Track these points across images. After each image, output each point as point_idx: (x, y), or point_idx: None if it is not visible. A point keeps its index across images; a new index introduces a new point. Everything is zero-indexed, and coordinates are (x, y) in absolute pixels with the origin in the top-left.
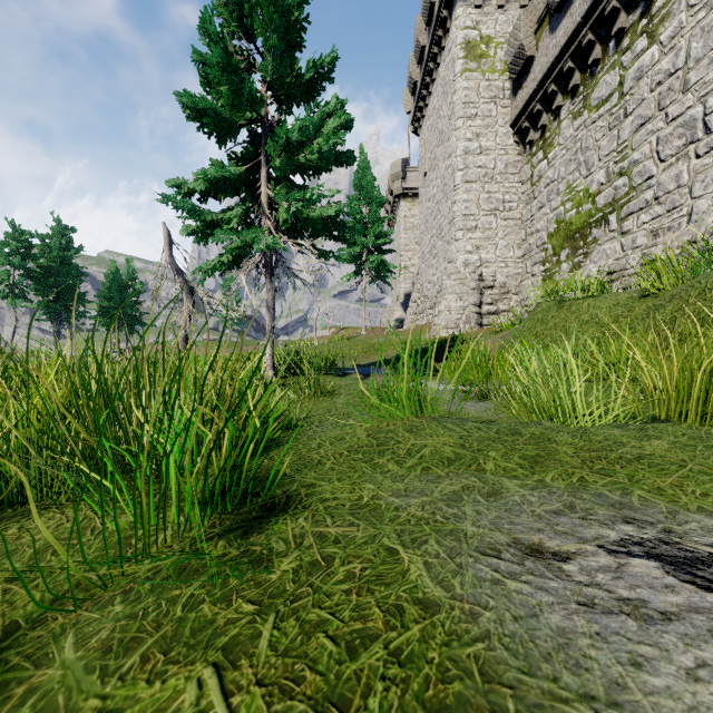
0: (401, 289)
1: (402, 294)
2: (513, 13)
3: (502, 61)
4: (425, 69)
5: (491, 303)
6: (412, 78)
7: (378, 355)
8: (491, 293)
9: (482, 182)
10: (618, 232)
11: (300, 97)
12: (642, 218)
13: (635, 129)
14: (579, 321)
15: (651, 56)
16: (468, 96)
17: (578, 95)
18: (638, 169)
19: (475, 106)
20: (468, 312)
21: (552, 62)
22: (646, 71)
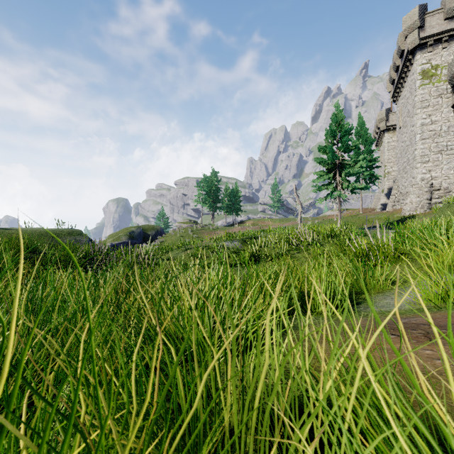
0: (385, 185)
1: (386, 189)
2: (453, 49)
3: (446, 75)
4: (399, 76)
5: (438, 198)
6: (391, 78)
7: (371, 224)
8: (438, 193)
9: (432, 138)
10: None
11: (349, 152)
12: None
13: None
14: (450, 212)
15: None
16: (423, 97)
17: None
18: None
19: (427, 101)
20: (422, 203)
21: None
22: None
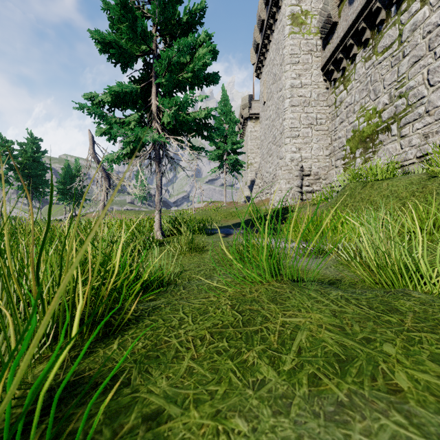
0: (248, 177)
1: (249, 181)
2: None
3: (316, 27)
4: (264, 35)
5: (308, 185)
6: (256, 41)
7: (234, 220)
8: (308, 179)
9: (303, 106)
10: (398, 136)
11: (179, 35)
12: (416, 126)
13: (411, 65)
14: (381, 196)
15: (423, 14)
16: (293, 50)
17: (369, 45)
18: (413, 92)
19: (297, 56)
20: (293, 191)
21: (350, 24)
22: (419, 25)
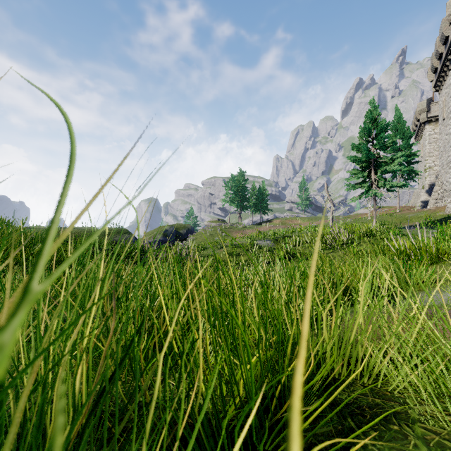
0: (426, 181)
1: (427, 185)
2: None
3: None
4: (442, 64)
5: None
6: (433, 66)
7: (409, 223)
8: None
9: None
10: None
11: (385, 149)
12: None
13: None
14: None
15: None
16: None
17: None
18: None
19: None
20: None
21: None
22: None
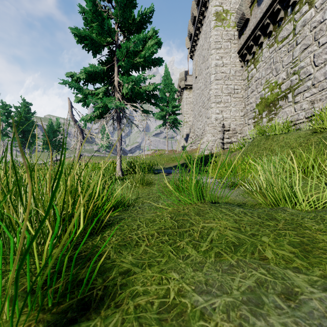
0: (184, 132)
1: (185, 134)
2: None
3: (233, 22)
4: (196, 27)
5: (228, 138)
6: (190, 32)
7: (173, 163)
8: (228, 133)
9: (224, 80)
10: (293, 102)
11: (134, 31)
12: (305, 95)
13: (302, 51)
14: (279, 145)
15: (310, 14)
16: (217, 38)
17: (272, 36)
18: (303, 71)
19: (220, 43)
20: (217, 142)
21: (258, 20)
22: (308, 22)
